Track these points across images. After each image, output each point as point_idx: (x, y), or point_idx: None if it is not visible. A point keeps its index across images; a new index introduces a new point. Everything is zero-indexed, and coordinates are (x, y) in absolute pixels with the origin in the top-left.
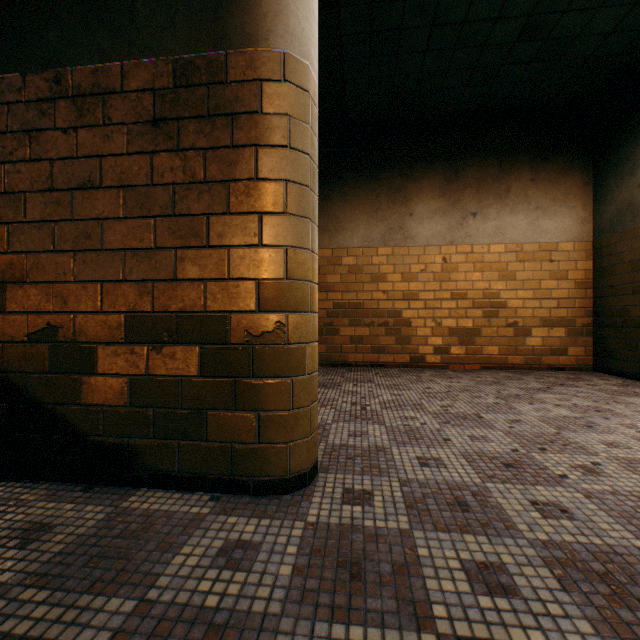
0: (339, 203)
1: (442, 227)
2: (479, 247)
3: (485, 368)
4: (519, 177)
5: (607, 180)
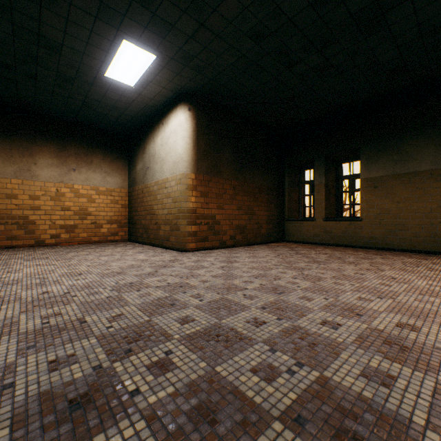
0: None
1: (56, 173)
2: (78, 186)
3: (81, 244)
4: (98, 157)
5: (131, 167)
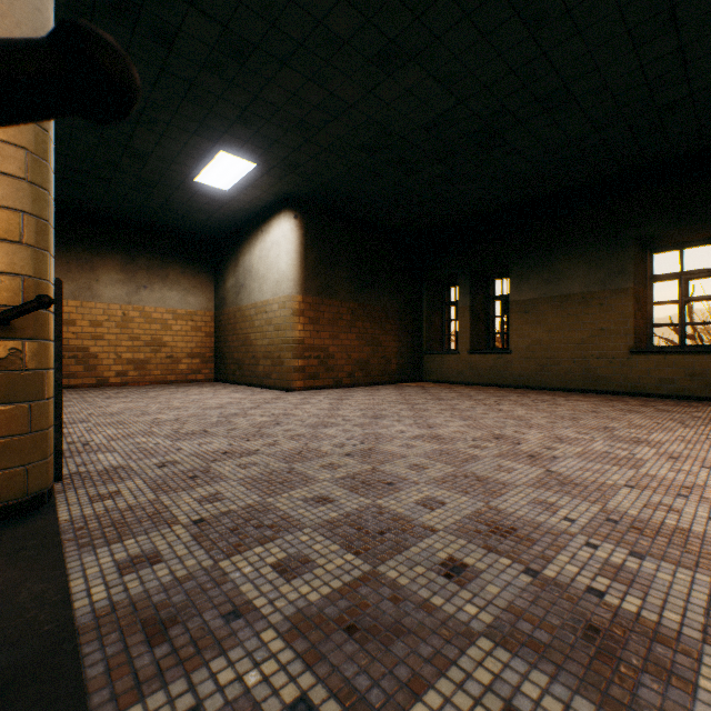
0: None
1: (123, 292)
2: (150, 308)
3: (154, 384)
4: (175, 269)
5: (219, 282)
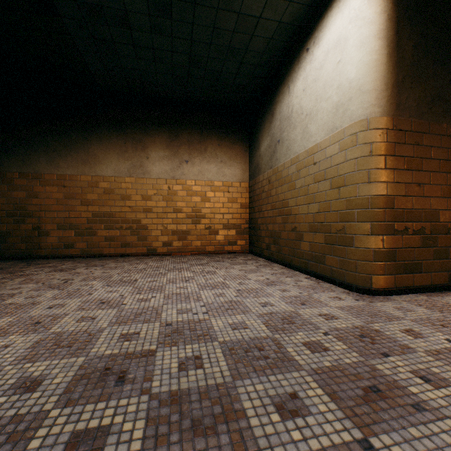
0: (97, 145)
1: (168, 167)
2: (190, 181)
3: (193, 254)
4: (212, 142)
5: (252, 150)
